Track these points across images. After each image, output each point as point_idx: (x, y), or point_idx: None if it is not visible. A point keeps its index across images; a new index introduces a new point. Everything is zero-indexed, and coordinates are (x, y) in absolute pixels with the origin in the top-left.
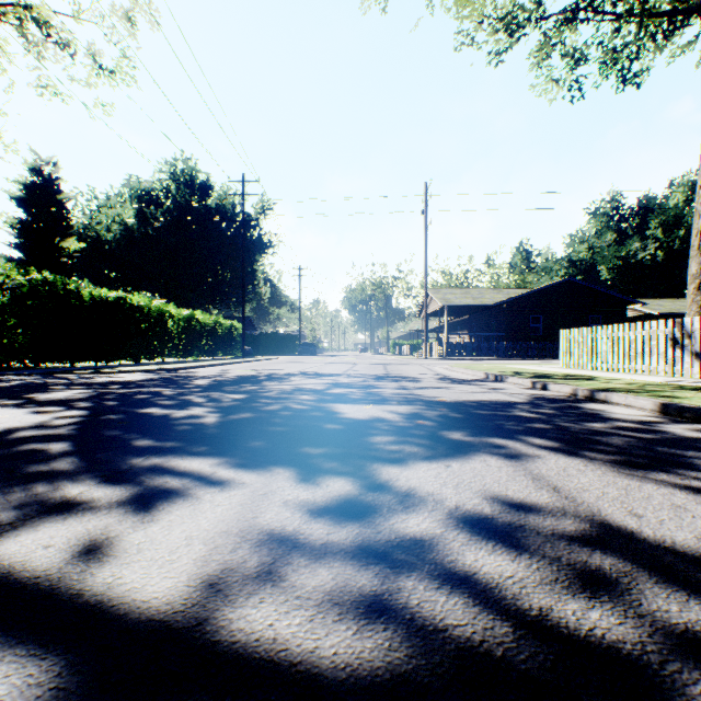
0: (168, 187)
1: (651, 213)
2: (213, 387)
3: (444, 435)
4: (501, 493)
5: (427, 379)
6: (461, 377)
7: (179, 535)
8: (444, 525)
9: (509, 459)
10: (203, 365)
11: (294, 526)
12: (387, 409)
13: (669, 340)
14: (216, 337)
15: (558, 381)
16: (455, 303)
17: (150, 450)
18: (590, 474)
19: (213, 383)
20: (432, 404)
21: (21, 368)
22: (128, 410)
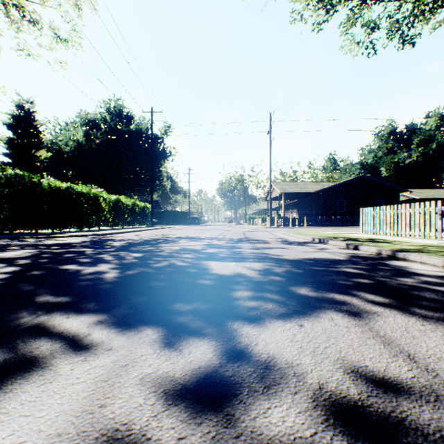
0: (105, 118)
1: (414, 134)
2: (123, 247)
3: (292, 290)
4: (359, 363)
5: (273, 241)
6: (295, 240)
7: (0, 442)
8: (312, 420)
9: (353, 317)
10: (123, 231)
11: (141, 423)
12: (245, 265)
13: (439, 214)
14: (134, 213)
15: (364, 243)
16: (289, 191)
17: (45, 307)
18: (433, 336)
19: (124, 245)
20: (278, 261)
21: (2, 234)
22: (52, 266)
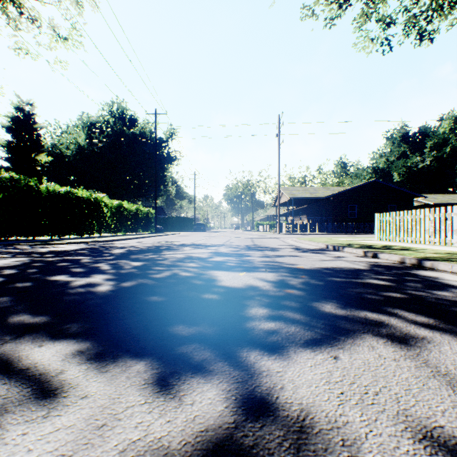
0: (107, 120)
1: (427, 137)
2: (123, 255)
3: (315, 307)
4: (431, 422)
5: (284, 249)
6: (308, 247)
7: None
8: None
9: (398, 345)
10: (125, 238)
11: None
12: (257, 276)
13: None
14: (137, 219)
15: (384, 251)
16: (298, 197)
17: (16, 330)
18: None
19: (125, 252)
20: (293, 271)
21: None
22: (40, 277)
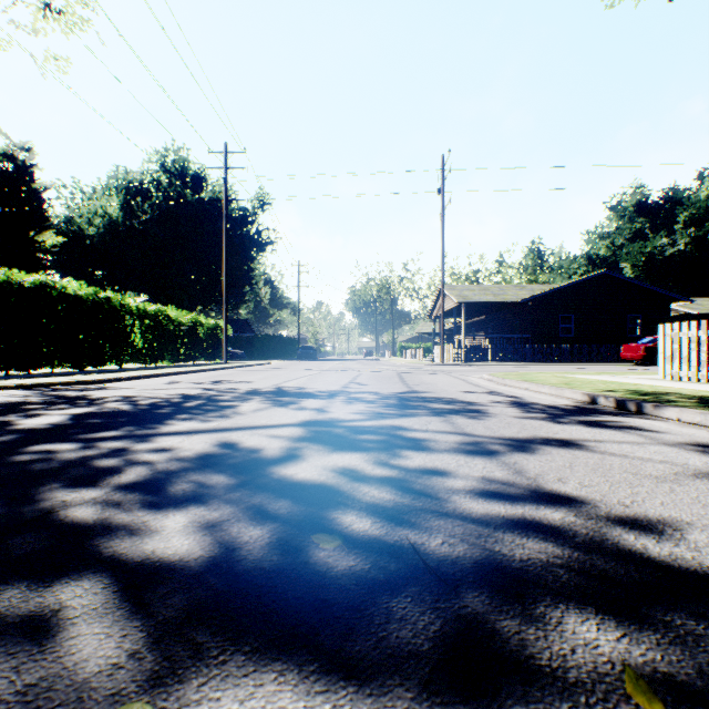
0: (158, 179)
1: (678, 206)
2: (11, 443)
3: None
4: None
5: (492, 406)
6: (541, 399)
7: None
8: None
9: None
10: (151, 374)
11: None
12: None
13: None
14: (194, 339)
15: None
16: (474, 300)
17: None
18: None
19: (50, 426)
20: None
21: None
22: None
